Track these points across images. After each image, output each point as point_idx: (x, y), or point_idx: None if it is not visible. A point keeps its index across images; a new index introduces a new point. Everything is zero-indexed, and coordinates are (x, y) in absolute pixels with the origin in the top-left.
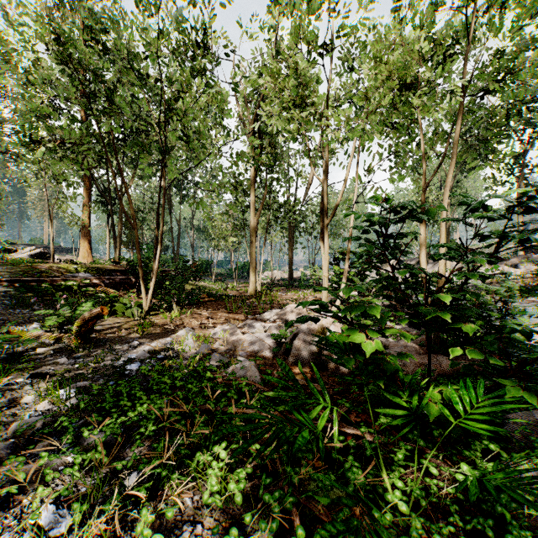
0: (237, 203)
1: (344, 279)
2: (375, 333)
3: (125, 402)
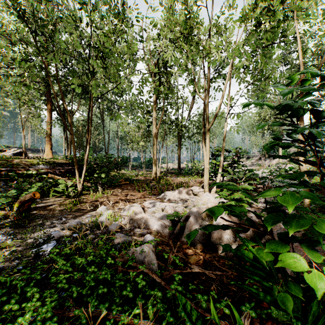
0: (144, 120)
1: (220, 170)
2: (313, 251)
3: (11, 305)
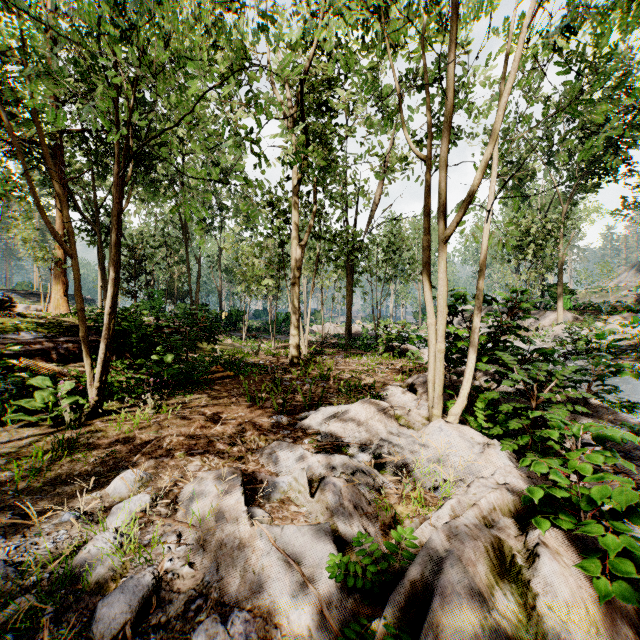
0: (273, 229)
1: (472, 354)
2: None
3: None
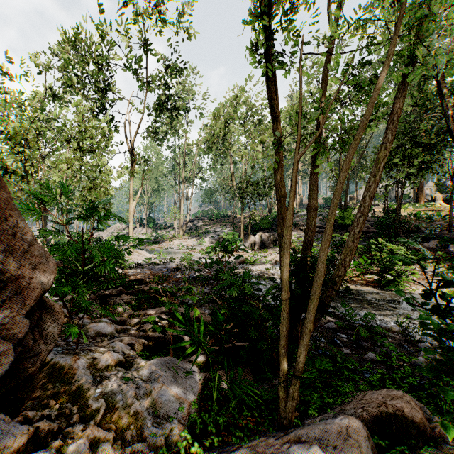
0: None
1: None
2: None
3: None
